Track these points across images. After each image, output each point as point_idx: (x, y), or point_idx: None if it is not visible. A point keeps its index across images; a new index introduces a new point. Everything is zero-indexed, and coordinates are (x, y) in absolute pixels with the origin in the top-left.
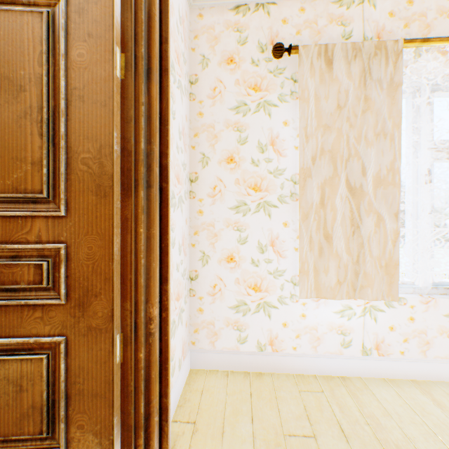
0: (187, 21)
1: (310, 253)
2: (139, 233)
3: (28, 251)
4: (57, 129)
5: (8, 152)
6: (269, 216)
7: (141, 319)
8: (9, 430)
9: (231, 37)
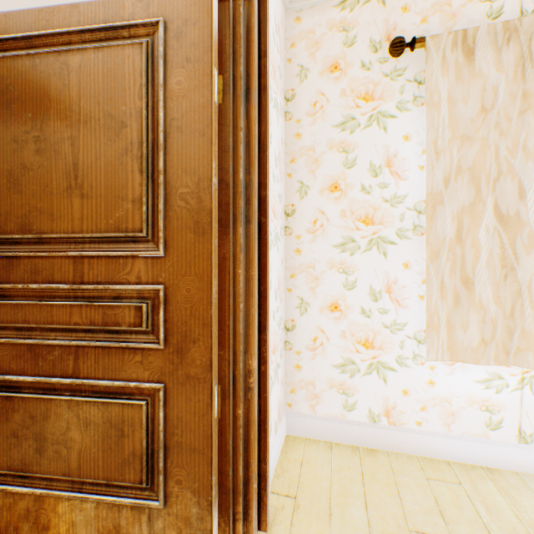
0: (283, 28)
1: (441, 302)
2: (237, 274)
3: (128, 292)
4: (155, 164)
5: (111, 191)
6: (383, 255)
7: (239, 371)
8: (112, 474)
9: (336, 39)
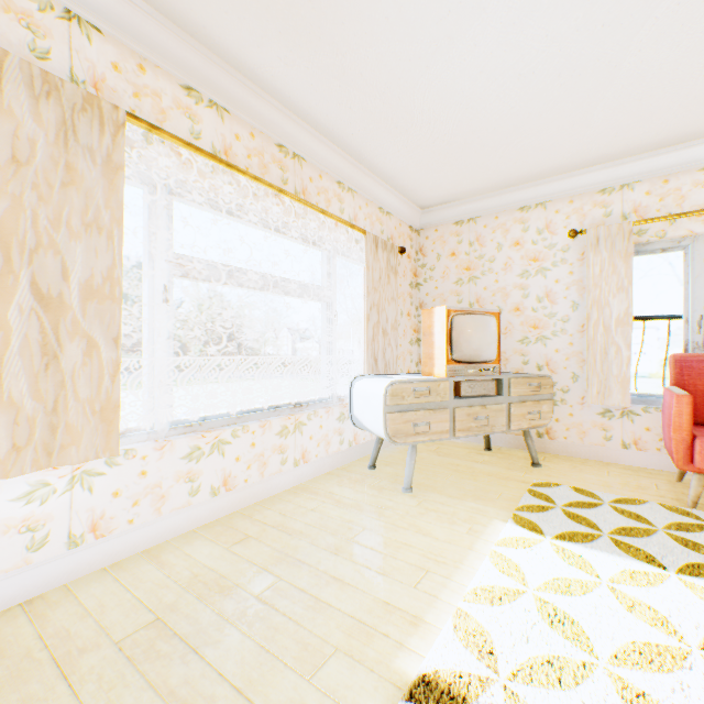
0: None
1: None
2: None
3: None
4: None
5: None
6: None
7: None
8: None
9: None
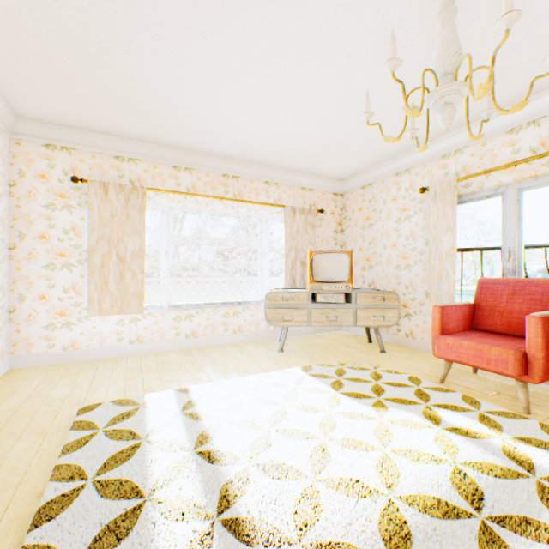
0: (7, 147)
1: (96, 292)
2: None
3: None
4: None
5: None
6: (72, 272)
7: None
8: None
9: (44, 162)
